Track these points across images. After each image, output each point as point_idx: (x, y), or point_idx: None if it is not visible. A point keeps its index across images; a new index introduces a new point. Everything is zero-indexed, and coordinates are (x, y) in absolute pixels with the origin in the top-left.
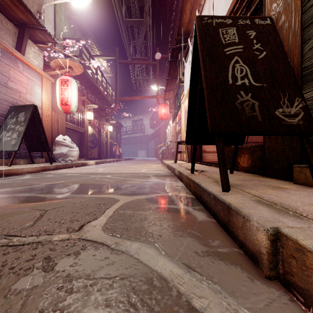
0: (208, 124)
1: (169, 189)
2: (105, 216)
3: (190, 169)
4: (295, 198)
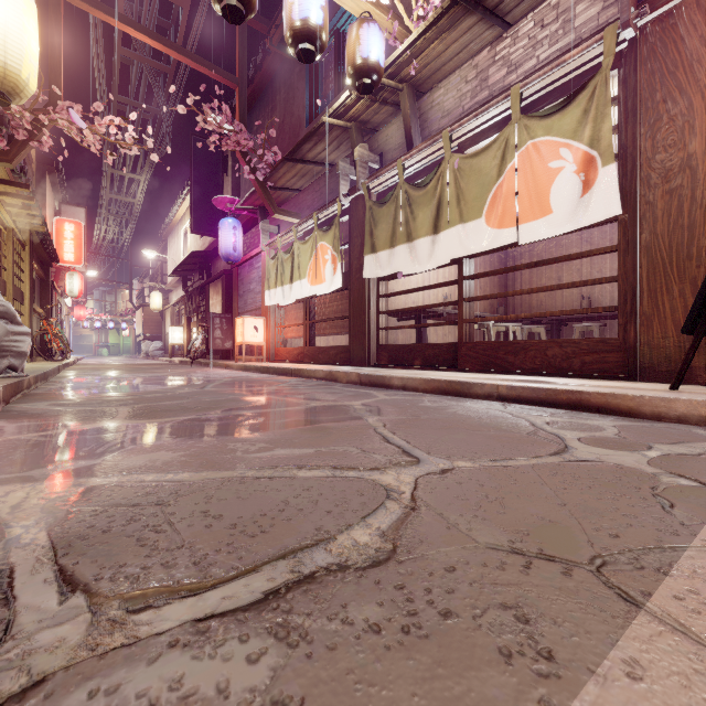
0: None
1: None
2: (123, 411)
3: None
4: None
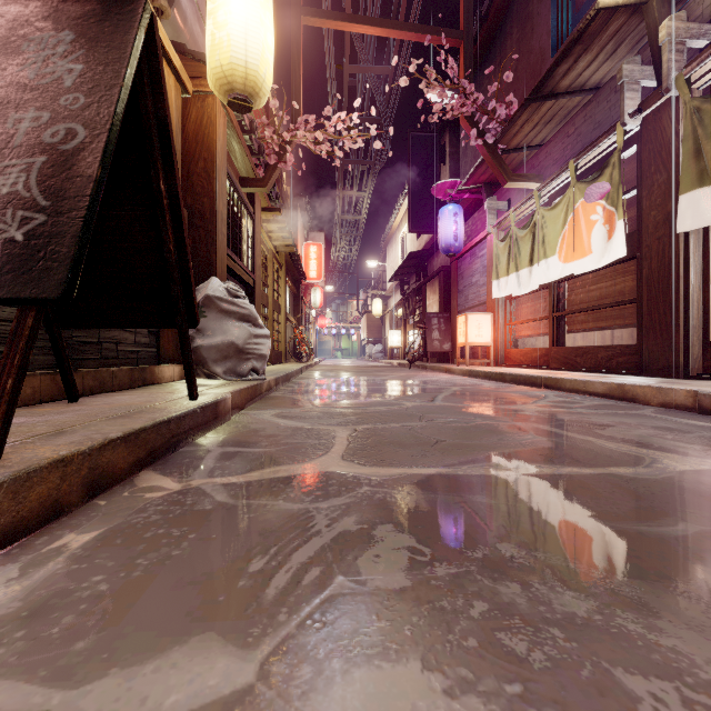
0: (197, 312)
1: (157, 514)
2: (341, 437)
3: (0, 437)
4: (143, 399)
